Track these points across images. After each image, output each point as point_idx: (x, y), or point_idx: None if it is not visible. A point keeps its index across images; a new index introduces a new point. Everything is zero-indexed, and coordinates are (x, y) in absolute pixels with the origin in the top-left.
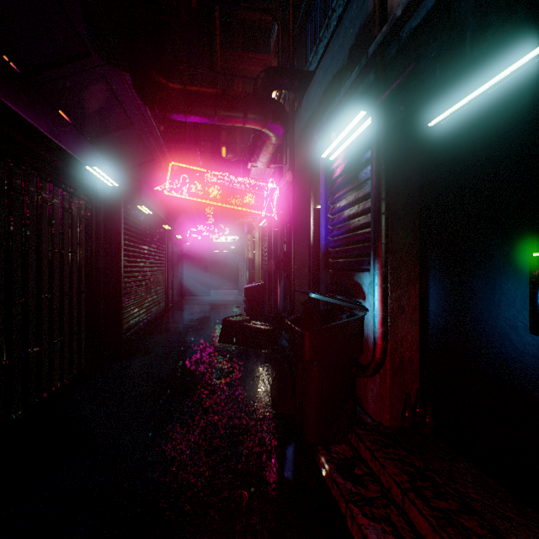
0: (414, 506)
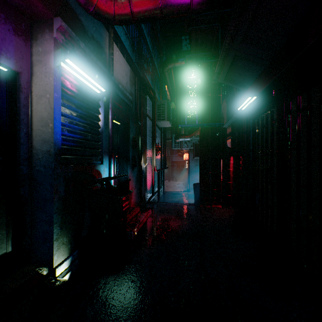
0: (133, 213)
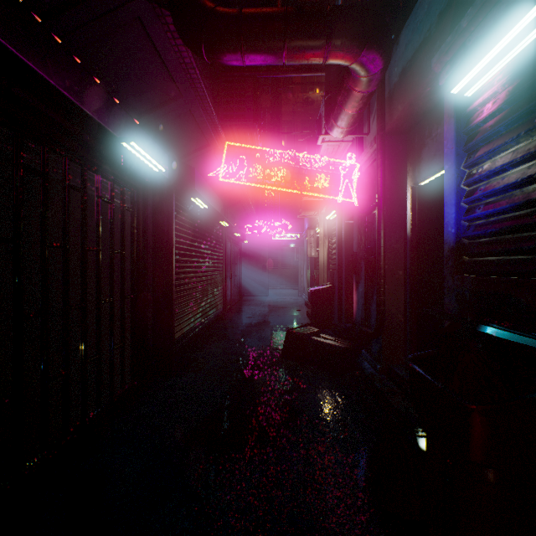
0: None
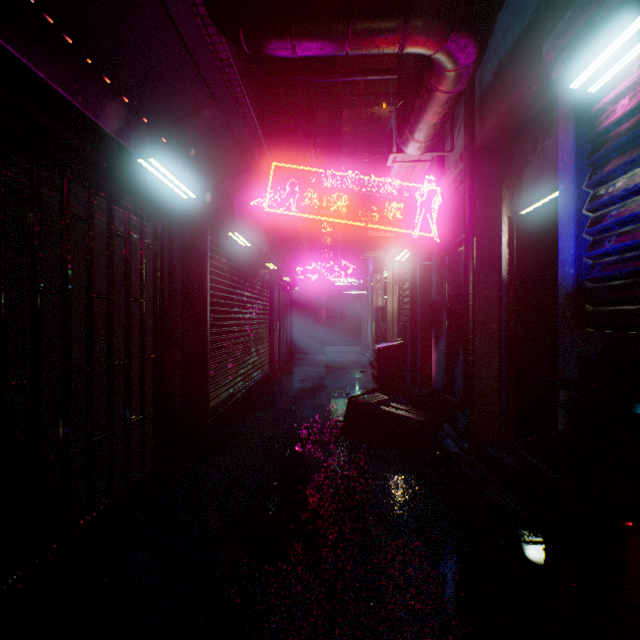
0: None
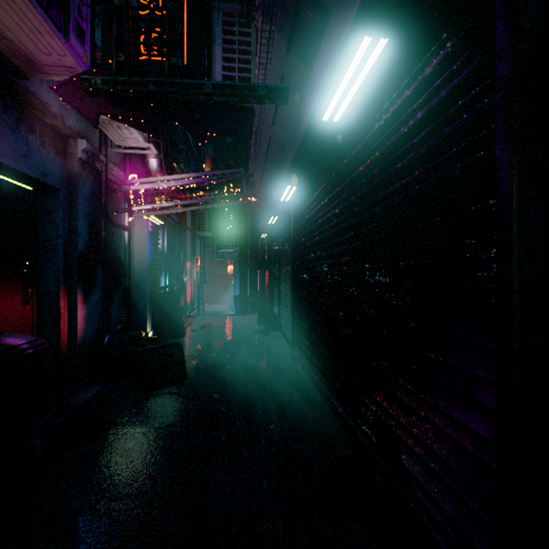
0: None
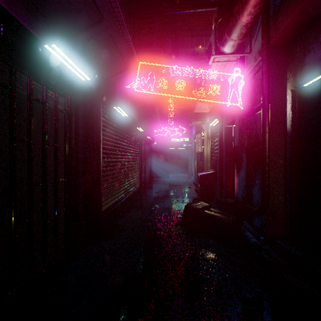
0: None
